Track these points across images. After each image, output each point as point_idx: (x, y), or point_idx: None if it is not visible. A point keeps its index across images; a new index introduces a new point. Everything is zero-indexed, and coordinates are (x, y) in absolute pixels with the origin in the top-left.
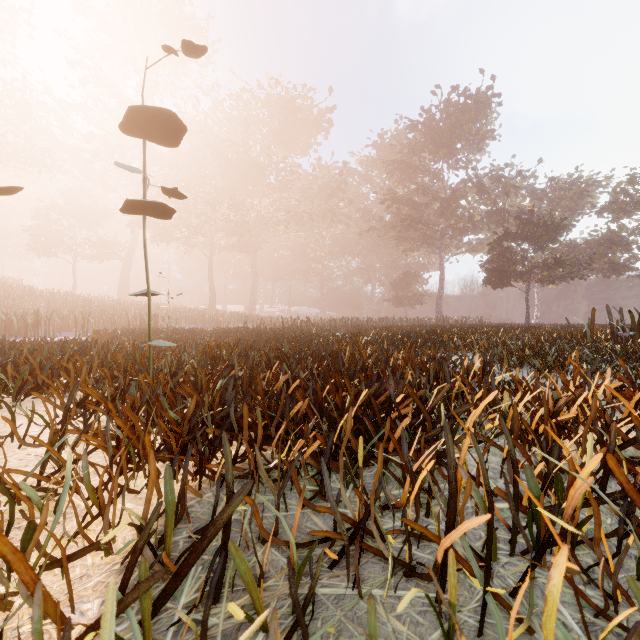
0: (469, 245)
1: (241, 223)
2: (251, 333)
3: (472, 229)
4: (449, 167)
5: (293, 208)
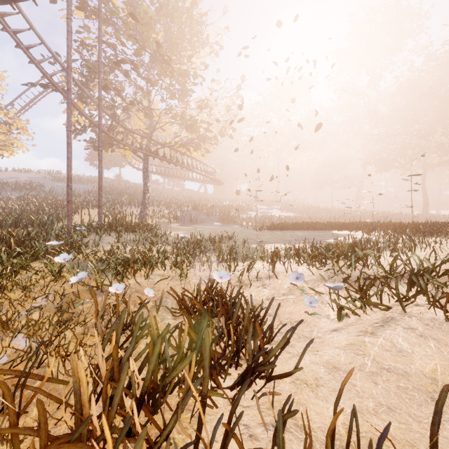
0: None
1: None
2: None
3: None
4: None
5: None
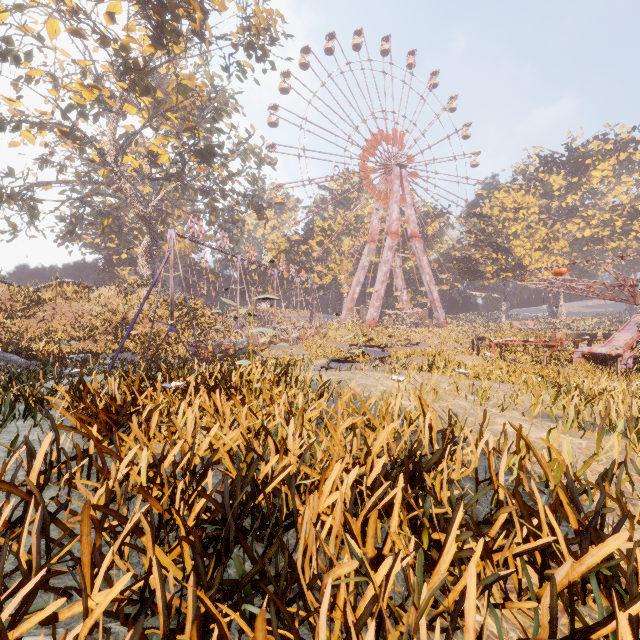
0: None
1: None
2: None
3: None
4: None
5: None
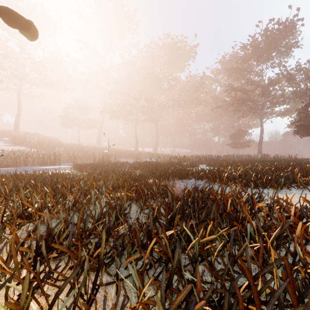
0: (279, 112)
1: (150, 108)
2: (152, 165)
3: (283, 102)
4: (266, 67)
5: (176, 99)
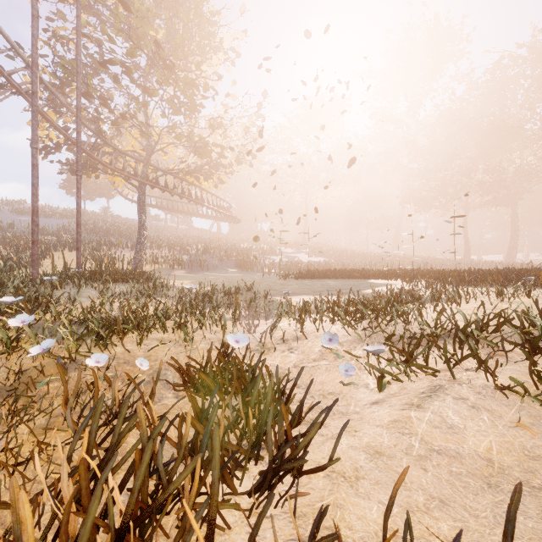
0: None
1: (496, 182)
2: None
3: None
4: None
5: None
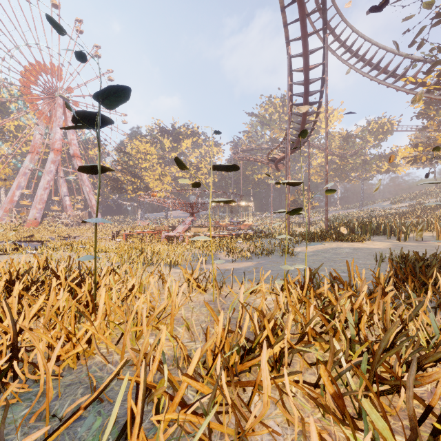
0: None
1: None
2: None
3: None
4: None
5: None
